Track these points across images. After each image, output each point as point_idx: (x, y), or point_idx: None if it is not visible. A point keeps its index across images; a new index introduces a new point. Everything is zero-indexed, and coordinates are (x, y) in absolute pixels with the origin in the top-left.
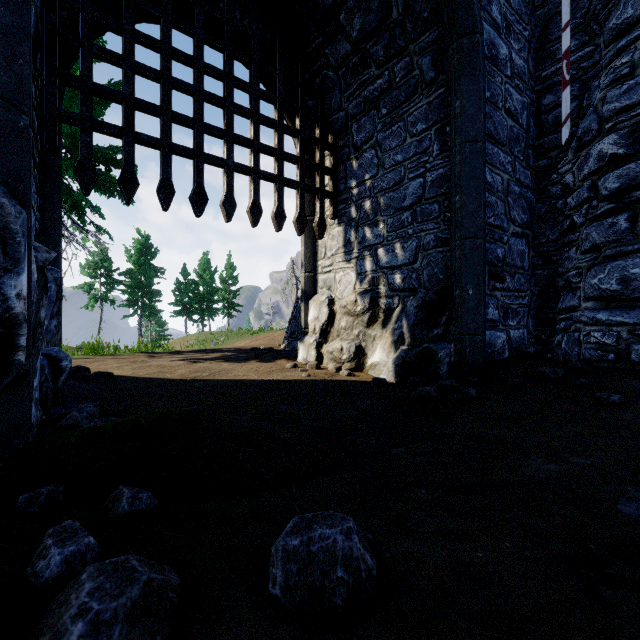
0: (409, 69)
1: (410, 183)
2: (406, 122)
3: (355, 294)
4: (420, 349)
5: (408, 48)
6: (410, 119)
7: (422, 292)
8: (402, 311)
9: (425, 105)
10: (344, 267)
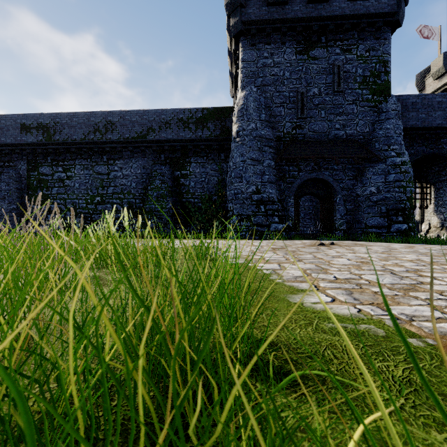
0: None
1: None
2: None
3: (437, 223)
4: None
5: None
6: None
7: None
8: None
9: None
10: (434, 216)
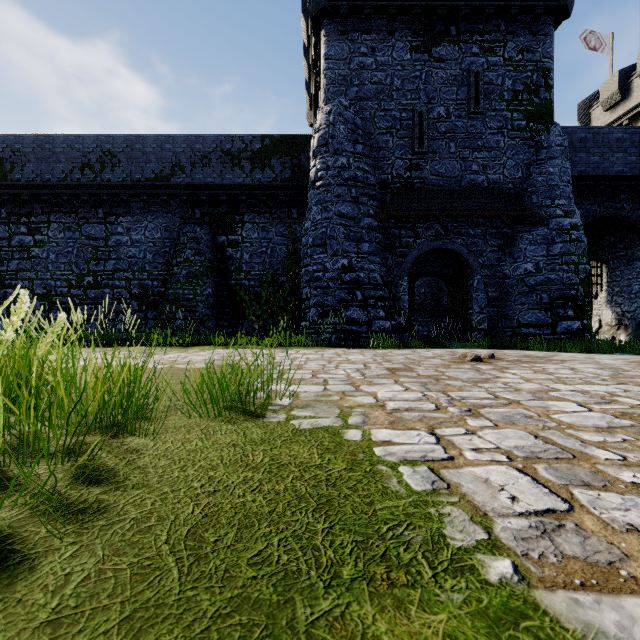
0: (633, 253)
1: (634, 286)
2: (632, 267)
3: (611, 319)
4: (636, 337)
5: (632, 248)
6: (634, 266)
7: (638, 320)
8: (631, 326)
9: (639, 264)
10: (606, 309)
